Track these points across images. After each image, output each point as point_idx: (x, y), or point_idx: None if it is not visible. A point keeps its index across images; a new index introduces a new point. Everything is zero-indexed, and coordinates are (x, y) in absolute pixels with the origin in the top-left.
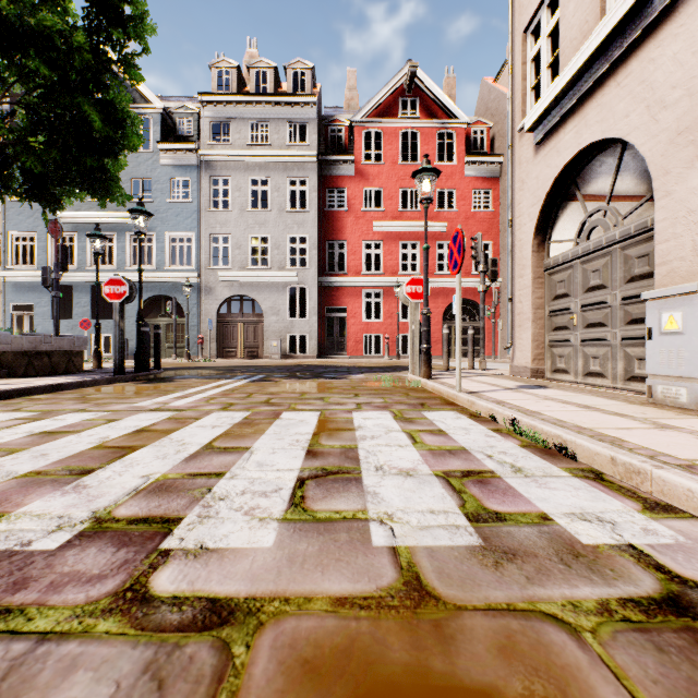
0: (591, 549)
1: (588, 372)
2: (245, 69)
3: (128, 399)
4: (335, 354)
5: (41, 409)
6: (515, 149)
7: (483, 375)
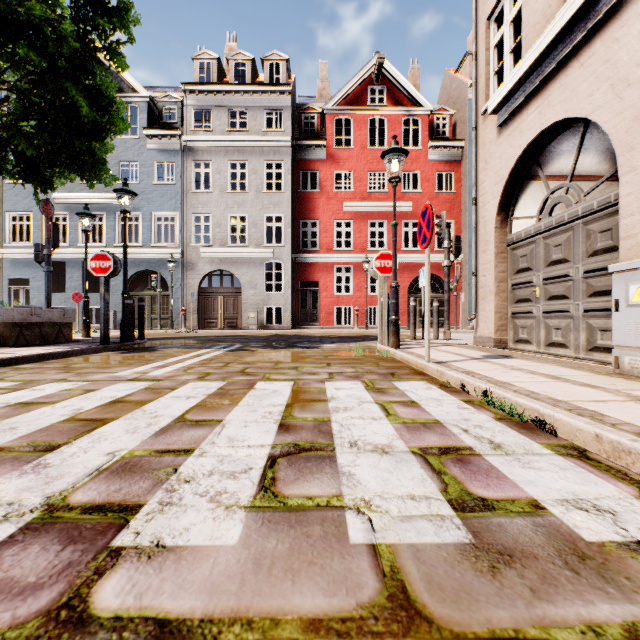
0: (597, 548)
1: (550, 342)
2: (225, 61)
3: (109, 369)
4: (308, 325)
5: (24, 379)
6: (478, 131)
7: (448, 345)
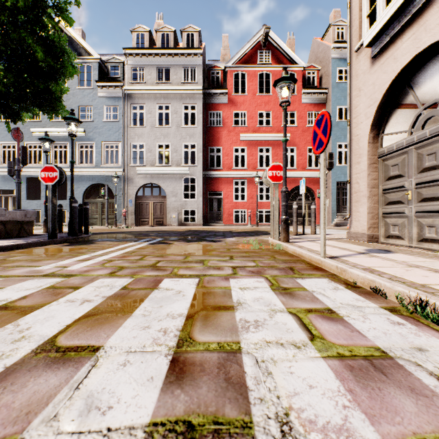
0: None
1: (423, 238)
2: (155, 33)
3: (37, 262)
4: (214, 223)
5: None
6: (352, 66)
7: (327, 239)
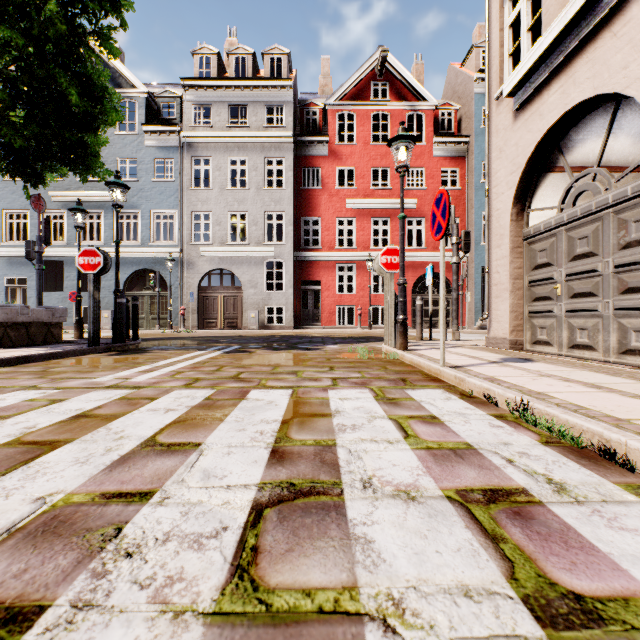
0: None
1: (574, 344)
2: (226, 56)
3: (89, 373)
4: (310, 325)
5: None
6: (491, 118)
7: (459, 346)
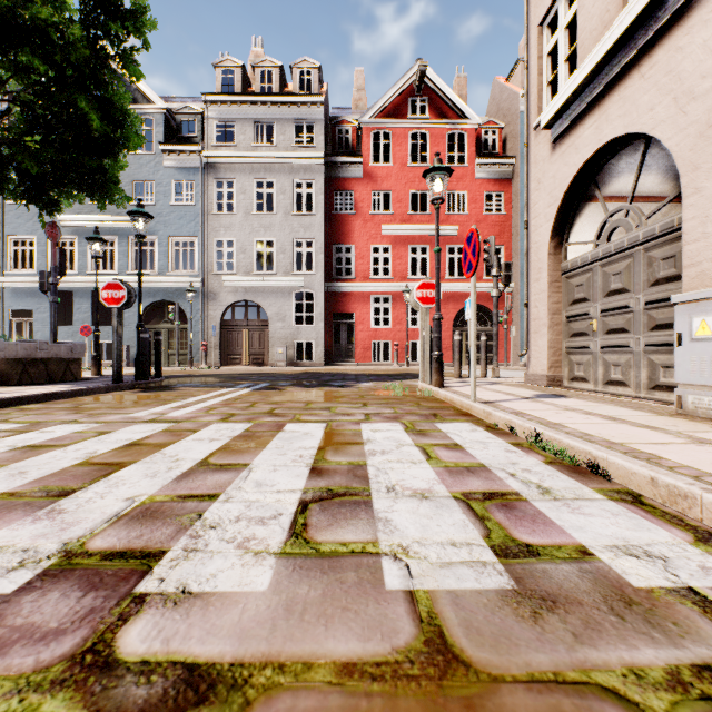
0: (645, 594)
1: (608, 380)
2: (250, 68)
3: (123, 409)
4: (342, 362)
5: (30, 420)
6: (530, 148)
7: (497, 384)
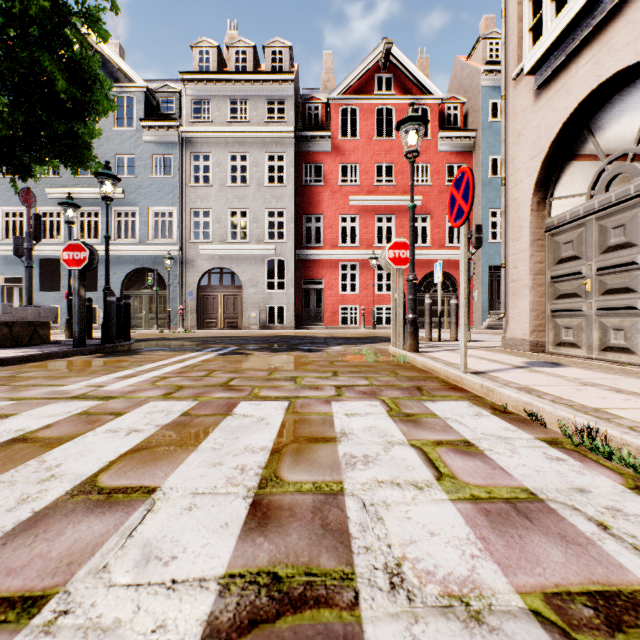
0: None
1: (607, 346)
2: (226, 50)
3: (61, 379)
4: (312, 325)
5: None
6: (508, 100)
7: (473, 348)
